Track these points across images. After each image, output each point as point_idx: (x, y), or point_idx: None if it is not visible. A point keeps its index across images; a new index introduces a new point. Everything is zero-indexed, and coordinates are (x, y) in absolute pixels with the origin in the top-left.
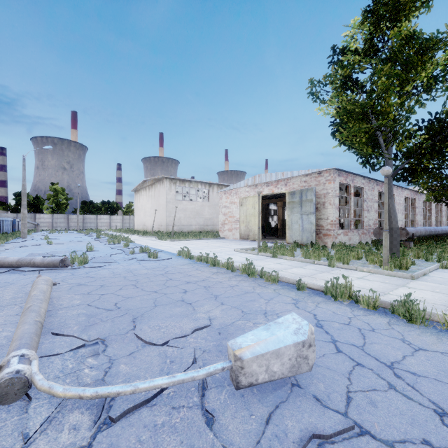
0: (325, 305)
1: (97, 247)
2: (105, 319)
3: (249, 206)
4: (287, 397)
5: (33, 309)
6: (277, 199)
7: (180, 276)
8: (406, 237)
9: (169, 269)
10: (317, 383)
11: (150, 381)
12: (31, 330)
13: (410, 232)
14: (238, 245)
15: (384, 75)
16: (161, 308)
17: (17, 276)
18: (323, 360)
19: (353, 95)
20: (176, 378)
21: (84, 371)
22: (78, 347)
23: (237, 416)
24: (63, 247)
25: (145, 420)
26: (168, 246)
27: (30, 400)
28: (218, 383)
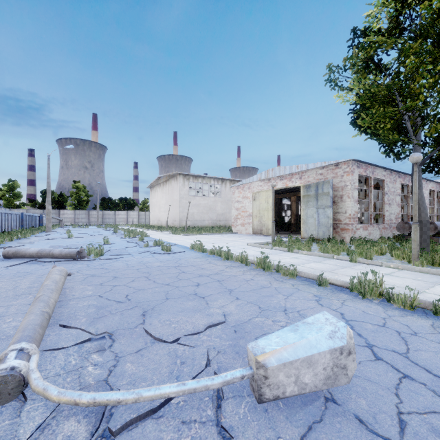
0: (353, 303)
1: (114, 240)
2: (114, 311)
3: (262, 200)
4: (321, 415)
5: (42, 298)
6: (291, 194)
7: (193, 269)
8: (434, 232)
9: (181, 262)
10: (357, 399)
11: (155, 388)
12: (36, 321)
13: (439, 227)
14: (251, 239)
15: (414, 52)
16: (172, 301)
17: (36, 267)
18: (360, 369)
19: (377, 77)
20: (187, 386)
21: (87, 369)
22: (84, 341)
23: (261, 438)
24: (82, 240)
25: (149, 436)
26: (181, 240)
27: (26, 400)
28: (235, 393)
